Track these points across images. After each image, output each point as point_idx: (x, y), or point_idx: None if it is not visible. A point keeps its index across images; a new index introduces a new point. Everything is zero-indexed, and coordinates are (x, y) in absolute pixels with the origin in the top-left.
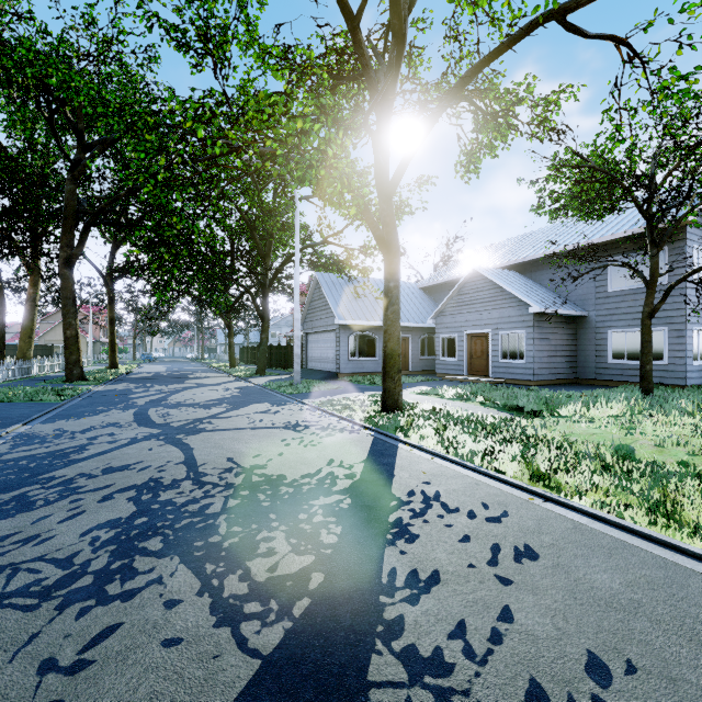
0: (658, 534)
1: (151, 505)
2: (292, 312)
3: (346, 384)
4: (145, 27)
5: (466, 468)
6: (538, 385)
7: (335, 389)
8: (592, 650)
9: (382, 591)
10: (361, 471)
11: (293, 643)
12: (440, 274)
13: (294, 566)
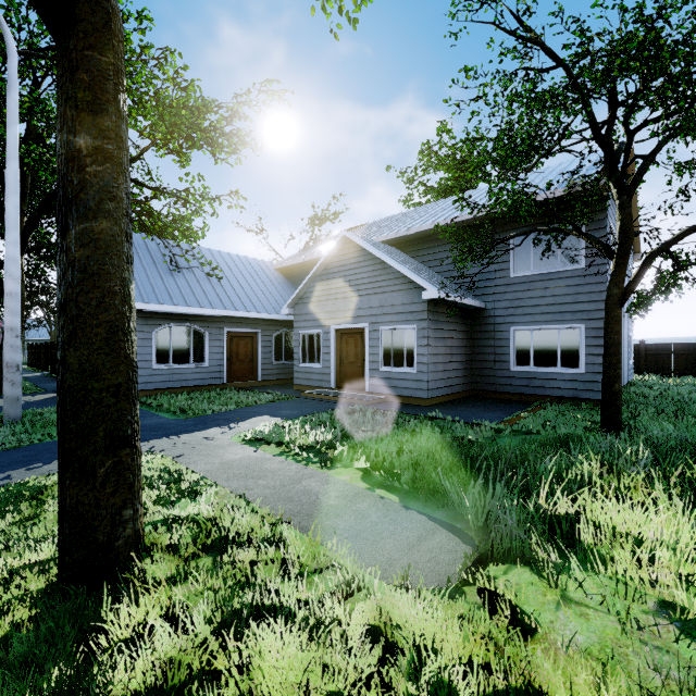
0: None
1: None
2: None
3: None
4: None
5: None
6: (432, 404)
7: None
8: None
9: None
10: None
11: None
12: (303, 253)
13: None
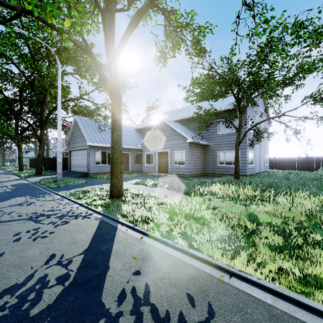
0: None
1: None
2: (64, 139)
3: (92, 179)
4: None
5: (167, 245)
6: (190, 177)
7: (84, 183)
8: None
9: None
10: (77, 267)
11: None
12: (145, 123)
13: None
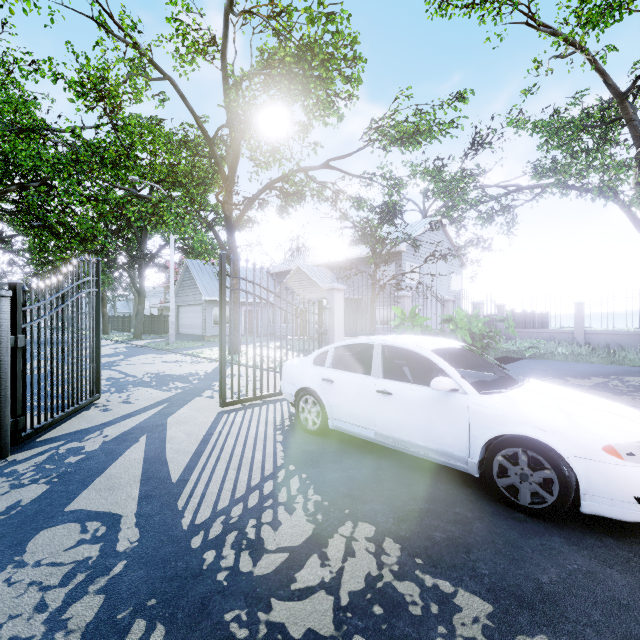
0: None
1: (118, 381)
2: (163, 285)
3: (210, 343)
4: (52, 81)
5: (258, 369)
6: None
7: (201, 346)
8: (259, 387)
9: (211, 386)
10: (211, 371)
11: (185, 391)
12: (283, 264)
13: (184, 385)
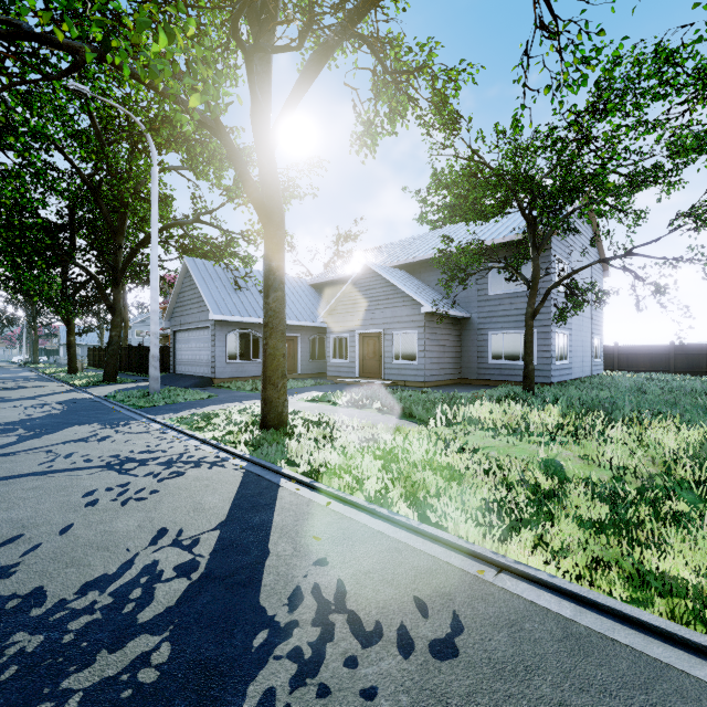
0: (681, 628)
1: None
2: (160, 306)
3: (221, 391)
4: None
5: (377, 517)
6: (429, 386)
7: (205, 399)
8: None
9: None
10: (211, 550)
11: None
12: (331, 271)
13: None
